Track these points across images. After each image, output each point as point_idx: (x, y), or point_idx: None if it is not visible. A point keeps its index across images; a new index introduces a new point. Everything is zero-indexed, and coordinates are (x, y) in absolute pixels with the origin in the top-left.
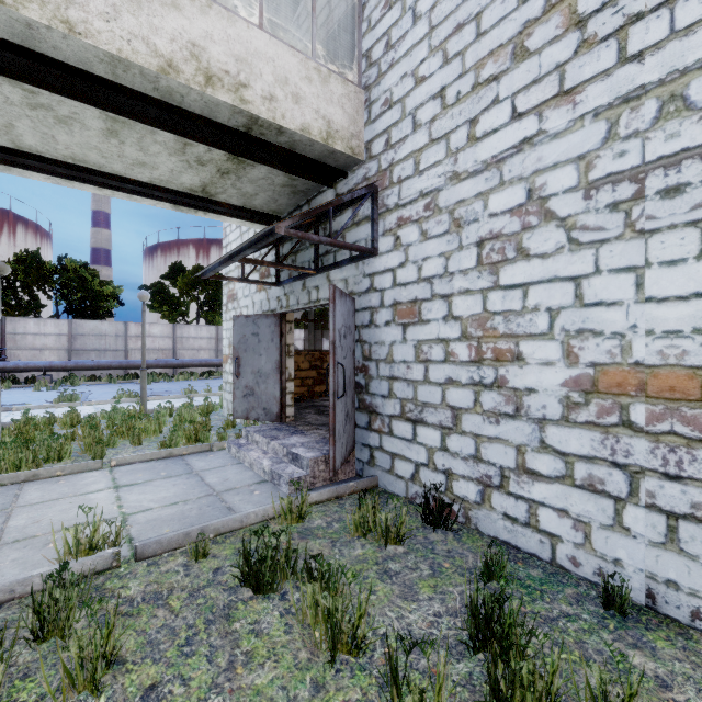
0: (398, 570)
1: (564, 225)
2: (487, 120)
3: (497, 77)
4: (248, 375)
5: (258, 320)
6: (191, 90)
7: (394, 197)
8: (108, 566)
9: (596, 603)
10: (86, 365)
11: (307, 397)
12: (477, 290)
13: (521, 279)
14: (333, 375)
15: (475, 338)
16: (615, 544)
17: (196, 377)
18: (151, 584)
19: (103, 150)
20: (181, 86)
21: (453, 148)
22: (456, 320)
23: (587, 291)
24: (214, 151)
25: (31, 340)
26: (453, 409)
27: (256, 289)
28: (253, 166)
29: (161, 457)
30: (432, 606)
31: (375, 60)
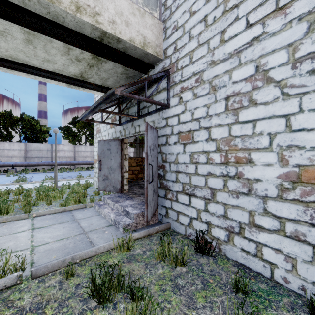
0: (183, 285)
1: (279, 85)
2: (231, 30)
3: (237, 5)
4: (105, 169)
5: (110, 142)
6: (68, 14)
7: (178, 77)
8: (14, 283)
9: (303, 310)
10: (32, 164)
11: (135, 179)
12: (225, 124)
13: (252, 117)
14: (146, 171)
15: (224, 150)
16: (313, 273)
17: (84, 170)
18: (37, 296)
19: (26, 52)
20: (62, 11)
21: (211, 47)
22: (213, 141)
23: (294, 122)
24: (84, 53)
25: (6, 152)
26: (211, 189)
27: (109, 127)
28: (106, 62)
29: (60, 211)
30: (205, 312)
31: (169, 6)
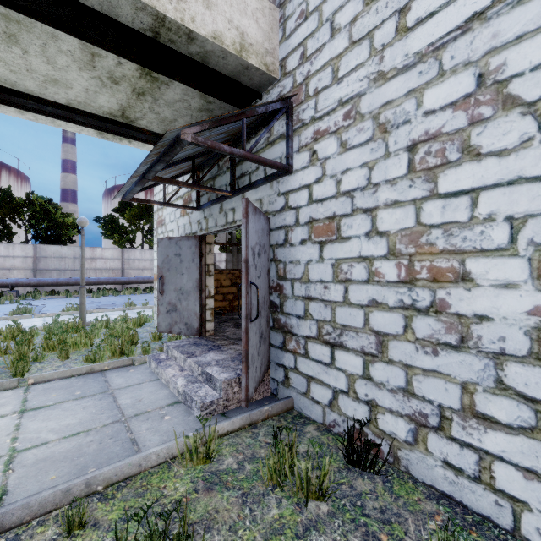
0: None
1: (533, 111)
2: (421, 4)
3: None
4: (171, 293)
5: (180, 242)
6: None
7: (310, 111)
8: None
9: None
10: (46, 282)
11: (228, 310)
12: (408, 200)
13: (468, 183)
14: (246, 297)
15: (405, 255)
16: None
17: (140, 292)
18: None
19: (9, 62)
20: None
21: (378, 46)
22: (382, 236)
23: None
24: (125, 65)
25: (1, 261)
26: (378, 334)
27: (180, 214)
28: (168, 84)
29: (82, 373)
30: None
31: None
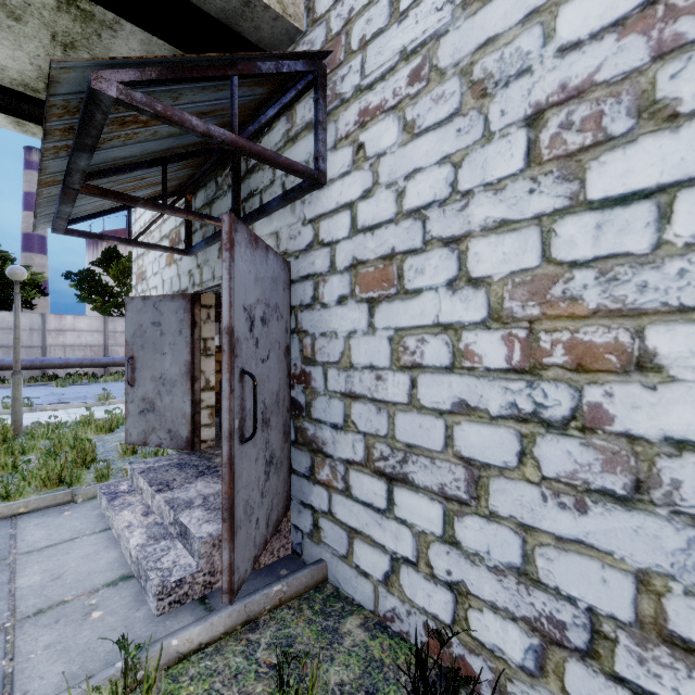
0: None
1: None
2: None
3: None
4: (146, 383)
5: (160, 304)
6: None
7: (353, 77)
8: None
9: None
10: None
11: None
12: (527, 218)
13: (652, 176)
14: (230, 398)
15: (522, 321)
16: None
17: None
18: None
19: None
20: None
21: None
22: (477, 286)
23: None
24: None
25: None
26: (470, 465)
27: (165, 262)
28: (113, 29)
29: None
30: None
31: None
